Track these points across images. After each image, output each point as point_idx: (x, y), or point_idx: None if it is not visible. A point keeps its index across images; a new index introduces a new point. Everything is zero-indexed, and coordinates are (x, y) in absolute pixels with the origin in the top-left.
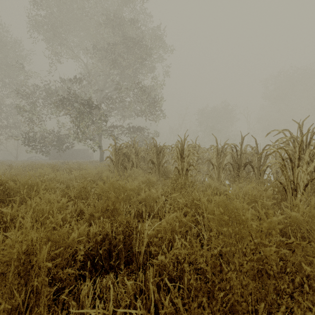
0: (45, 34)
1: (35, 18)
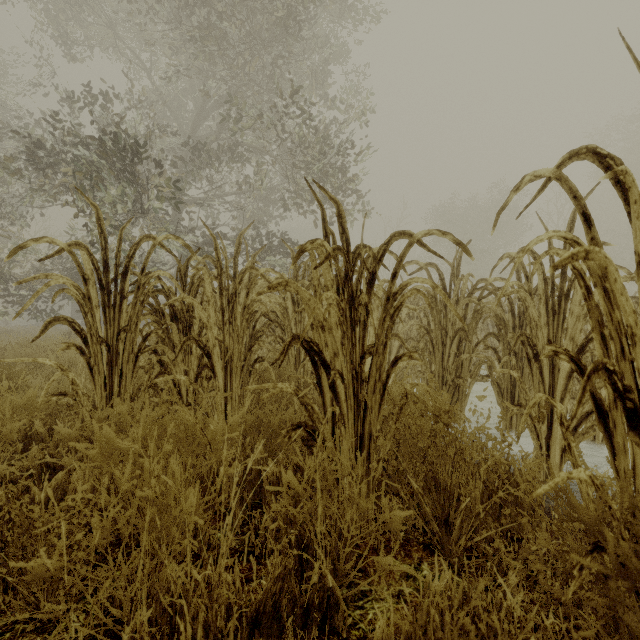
0: None
1: None
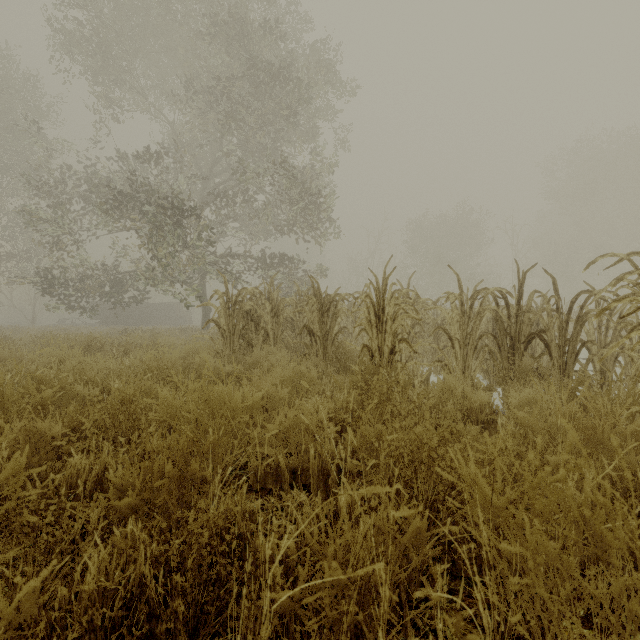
0: (86, 62)
1: (63, 26)
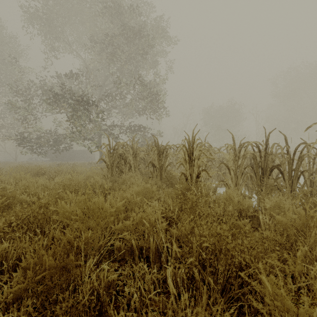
0: (41, 28)
1: (29, 9)
